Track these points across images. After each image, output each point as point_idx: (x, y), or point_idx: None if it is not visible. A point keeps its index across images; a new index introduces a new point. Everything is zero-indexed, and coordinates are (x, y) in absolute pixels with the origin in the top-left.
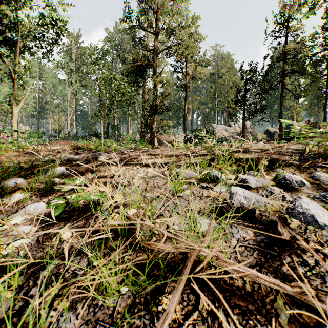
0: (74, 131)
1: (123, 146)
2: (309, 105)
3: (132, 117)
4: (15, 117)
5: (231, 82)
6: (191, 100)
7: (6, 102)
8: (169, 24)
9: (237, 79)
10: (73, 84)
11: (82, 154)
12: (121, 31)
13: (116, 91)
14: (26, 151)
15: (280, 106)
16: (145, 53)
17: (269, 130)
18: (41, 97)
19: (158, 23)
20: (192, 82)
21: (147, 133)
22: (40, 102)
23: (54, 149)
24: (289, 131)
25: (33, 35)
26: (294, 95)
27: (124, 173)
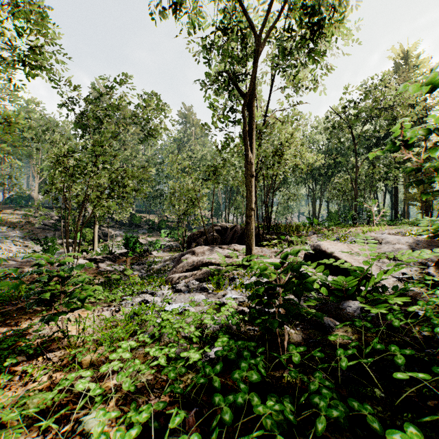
0: None
1: None
2: None
3: None
4: None
5: None
6: None
7: None
8: None
9: None
10: None
11: None
12: None
13: None
14: None
15: None
16: None
17: None
18: None
19: None
20: None
21: None
22: None
23: None
24: None
25: None
26: None
27: None
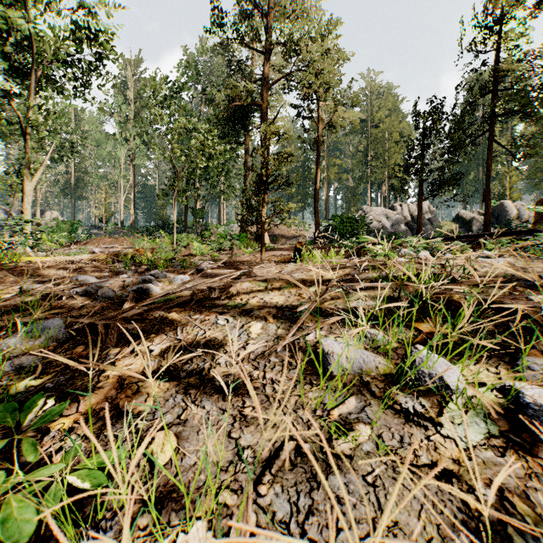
0: (131, 220)
1: (210, 247)
2: (532, 172)
3: (227, 195)
4: (28, 198)
5: (394, 133)
6: (326, 165)
7: (13, 172)
8: (289, 35)
9: (405, 129)
10: (129, 141)
11: (120, 276)
12: (207, 49)
13: (198, 151)
14: (15, 268)
15: (487, 175)
16: (249, 85)
17: (462, 215)
18: (78, 163)
19: (270, 34)
20: (328, 135)
21: (251, 224)
22: (76, 172)
23: (76, 260)
24: (497, 218)
25: (58, 59)
26: (512, 153)
27: (195, 340)
